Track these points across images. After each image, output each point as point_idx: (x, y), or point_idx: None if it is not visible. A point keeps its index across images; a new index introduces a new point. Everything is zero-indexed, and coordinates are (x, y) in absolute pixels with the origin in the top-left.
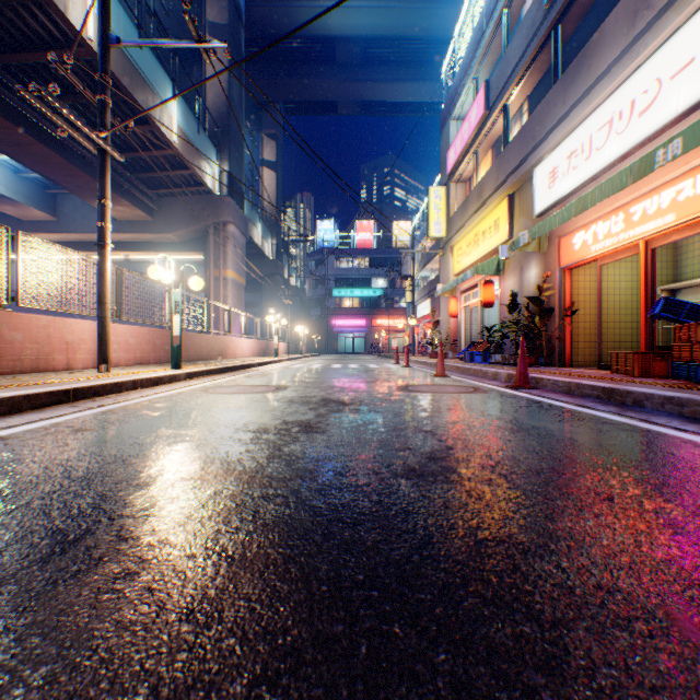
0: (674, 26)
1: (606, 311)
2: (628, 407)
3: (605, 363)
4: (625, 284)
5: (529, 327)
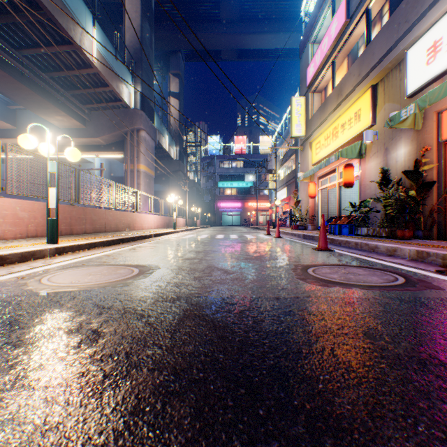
0: None
1: None
2: None
3: None
4: None
5: (404, 201)
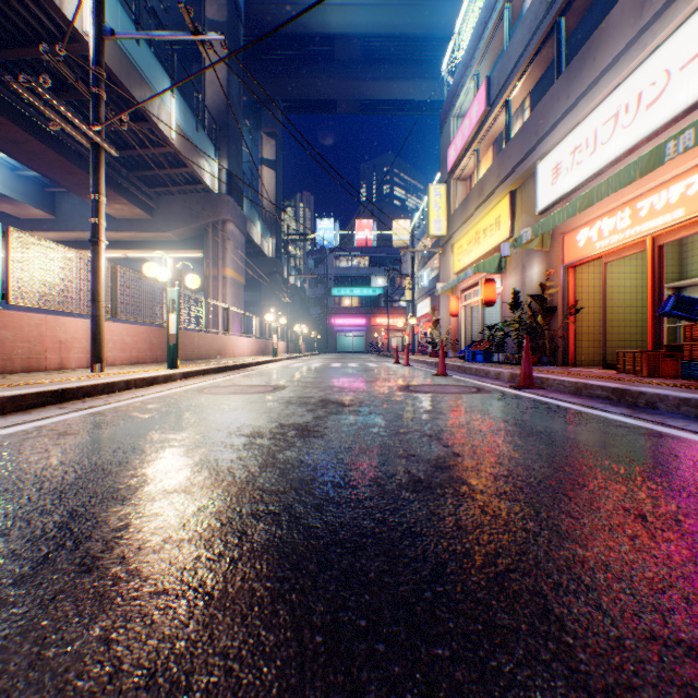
0: (683, 15)
1: (610, 309)
2: (640, 409)
3: (609, 362)
4: (629, 282)
5: (532, 326)
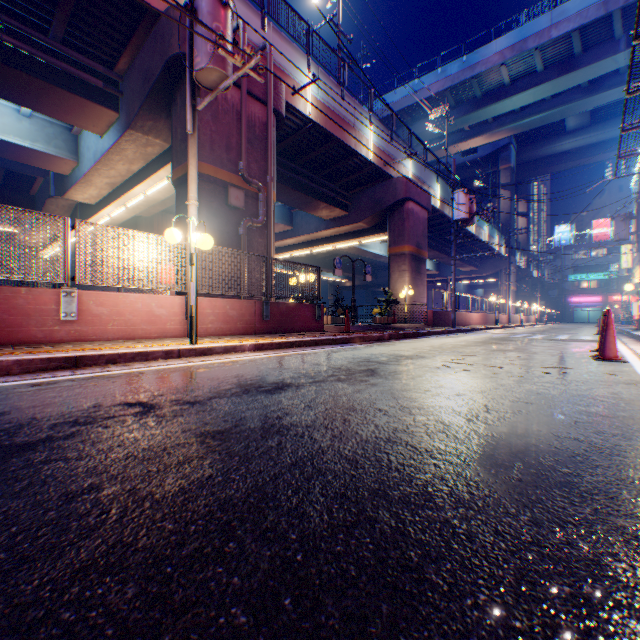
0: None
1: None
2: None
3: None
4: None
5: None
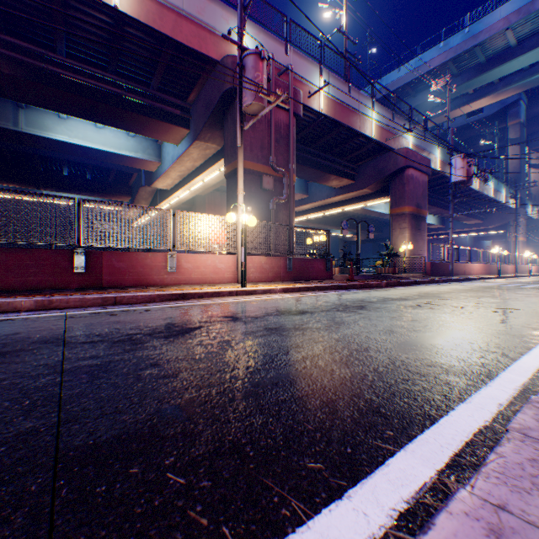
0: None
1: None
2: None
3: None
4: None
5: None
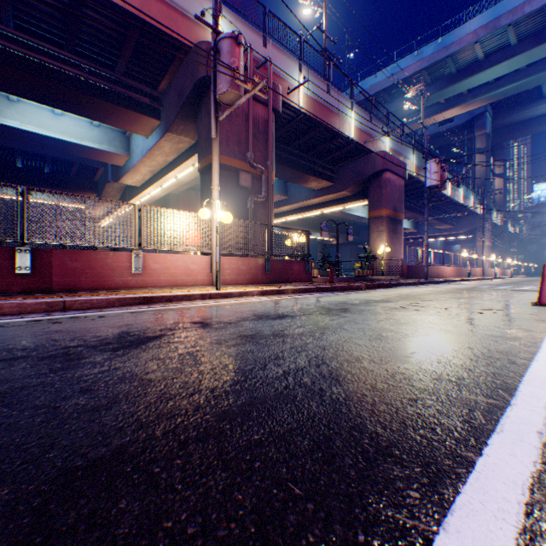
0: None
1: None
2: None
3: None
4: None
5: None
